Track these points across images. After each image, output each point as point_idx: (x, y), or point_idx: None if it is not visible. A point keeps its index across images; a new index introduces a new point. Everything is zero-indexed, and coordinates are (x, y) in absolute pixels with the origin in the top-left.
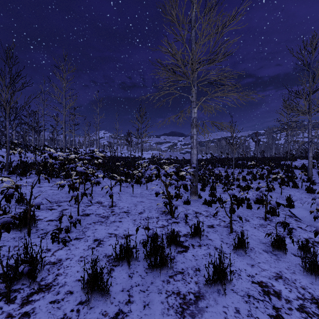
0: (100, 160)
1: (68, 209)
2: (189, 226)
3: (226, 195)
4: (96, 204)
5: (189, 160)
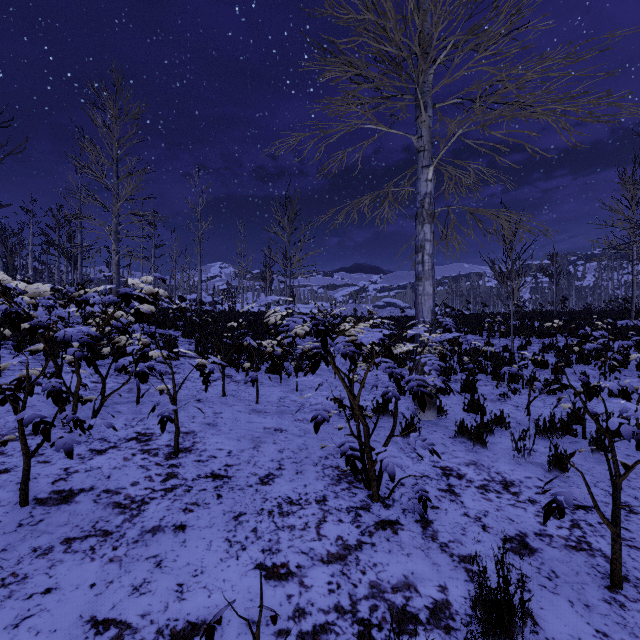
0: (150, 306)
1: (12, 469)
2: (438, 543)
3: (509, 407)
4: (131, 442)
5: (396, 318)
